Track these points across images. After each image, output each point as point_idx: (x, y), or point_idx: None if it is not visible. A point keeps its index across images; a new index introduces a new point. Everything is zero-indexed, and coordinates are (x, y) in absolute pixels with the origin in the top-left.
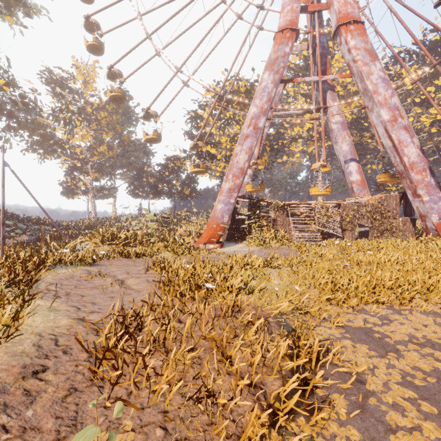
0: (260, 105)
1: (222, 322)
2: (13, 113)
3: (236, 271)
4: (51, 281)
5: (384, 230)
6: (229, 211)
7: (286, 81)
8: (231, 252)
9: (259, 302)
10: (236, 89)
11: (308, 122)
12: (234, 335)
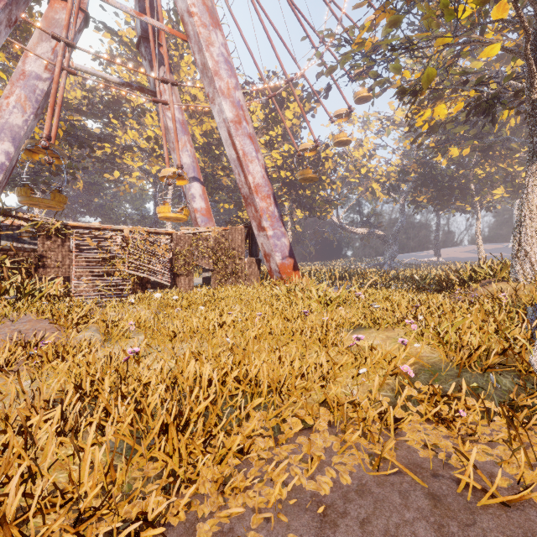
0: None
1: None
2: None
3: None
4: None
5: (229, 274)
6: None
7: None
8: None
9: None
10: None
11: (148, 128)
12: None
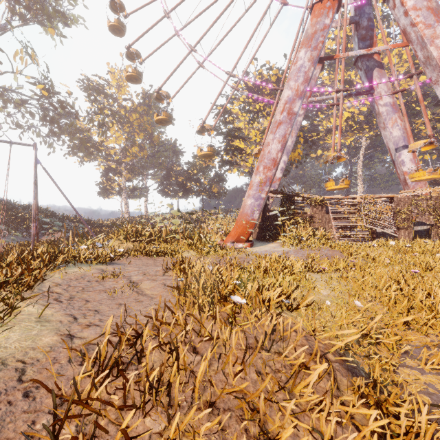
0: (295, 87)
1: (257, 358)
2: (54, 118)
3: (271, 276)
4: (58, 281)
5: None
6: (260, 206)
7: (325, 59)
8: (262, 252)
9: (308, 325)
10: (266, 79)
11: (346, 111)
12: (277, 387)
